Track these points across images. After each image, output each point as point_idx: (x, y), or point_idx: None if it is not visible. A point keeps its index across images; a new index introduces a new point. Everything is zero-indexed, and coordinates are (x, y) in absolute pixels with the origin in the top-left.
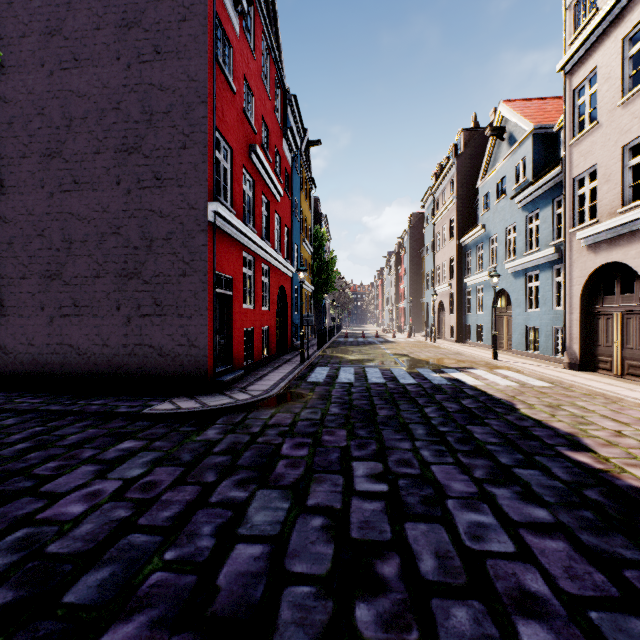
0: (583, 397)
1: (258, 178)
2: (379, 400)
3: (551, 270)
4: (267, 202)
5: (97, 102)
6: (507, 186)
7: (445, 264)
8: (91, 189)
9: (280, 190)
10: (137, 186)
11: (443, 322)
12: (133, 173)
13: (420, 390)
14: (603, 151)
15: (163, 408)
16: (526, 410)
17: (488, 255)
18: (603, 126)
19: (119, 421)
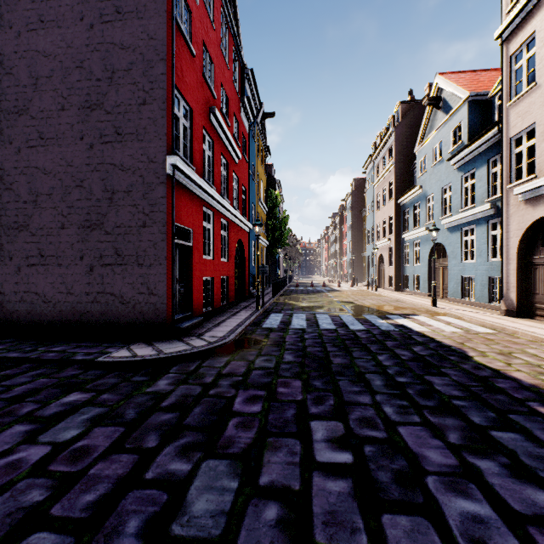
0: (531, 344)
1: (217, 140)
2: (332, 347)
3: (486, 224)
4: (226, 163)
5: (62, 61)
6: (443, 150)
7: (385, 222)
8: (56, 144)
9: (238, 153)
10: (99, 141)
11: (383, 273)
12: (95, 128)
13: (370, 336)
14: (542, 110)
15: (119, 355)
16: (479, 358)
17: (425, 213)
18: (542, 86)
19: (73, 369)
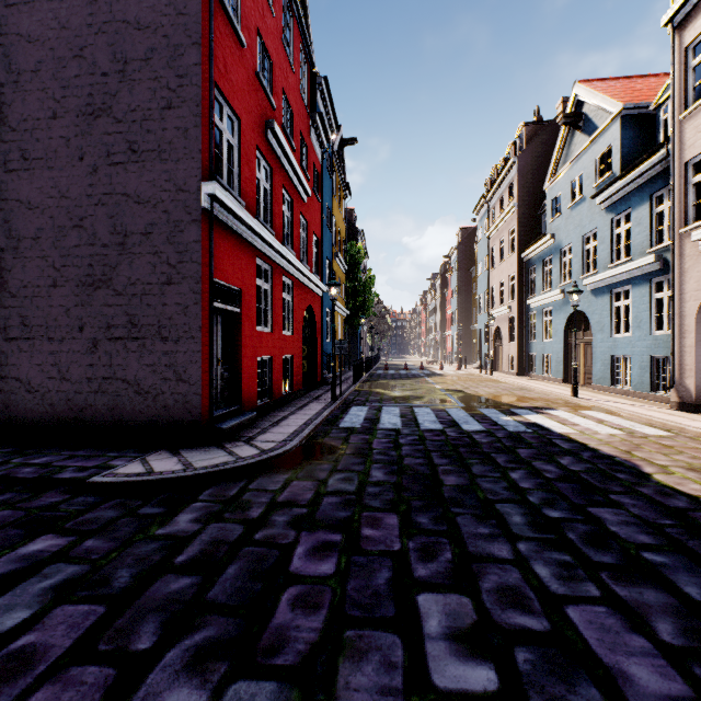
0: None
1: (278, 167)
2: (440, 457)
3: (648, 284)
4: (290, 201)
5: (53, 48)
6: (585, 184)
7: (503, 283)
8: (45, 167)
9: (307, 187)
10: (106, 161)
11: (500, 352)
12: (101, 144)
13: (493, 441)
14: None
15: (126, 472)
16: (662, 476)
17: (559, 270)
18: None
19: (54, 494)
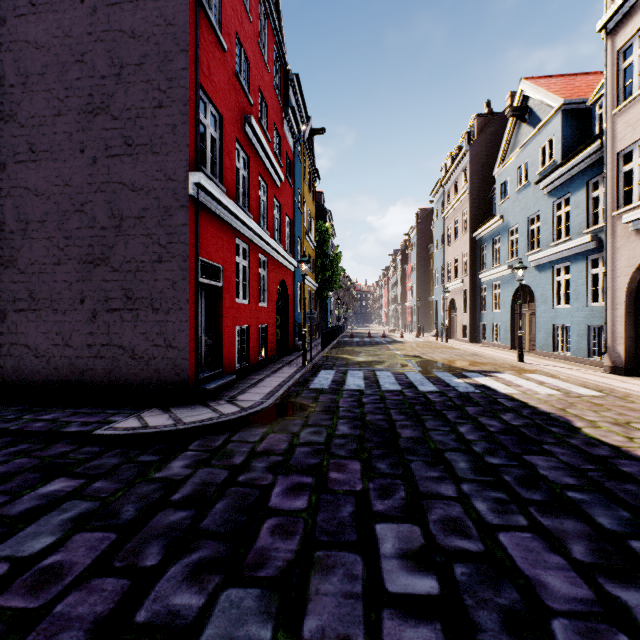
0: None
1: (254, 157)
2: (398, 414)
3: (585, 261)
4: (265, 186)
5: (57, 54)
6: (530, 171)
7: (457, 259)
8: (50, 159)
9: (280, 174)
10: (104, 154)
11: (454, 321)
12: (100, 138)
13: (445, 400)
14: None
15: (125, 426)
16: (590, 430)
17: (507, 248)
18: None
19: (63, 445)
